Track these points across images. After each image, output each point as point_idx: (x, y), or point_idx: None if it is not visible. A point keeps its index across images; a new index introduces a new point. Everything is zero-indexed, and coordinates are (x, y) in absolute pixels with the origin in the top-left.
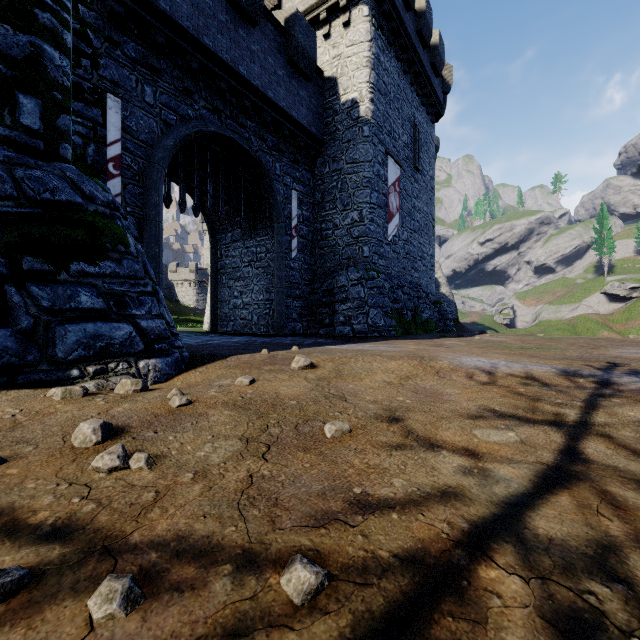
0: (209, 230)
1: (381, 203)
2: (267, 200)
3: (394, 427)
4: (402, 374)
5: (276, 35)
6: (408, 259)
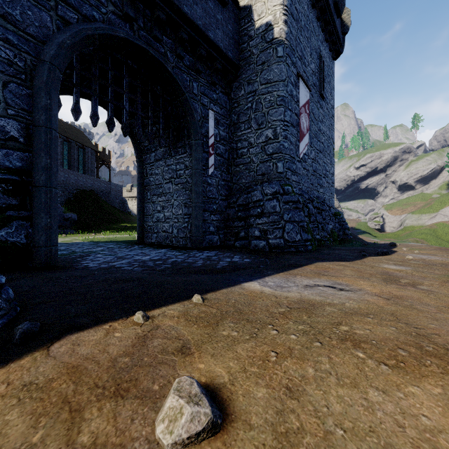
0: (136, 151)
1: (293, 122)
2: (185, 118)
3: None
4: None
5: None
6: (315, 176)
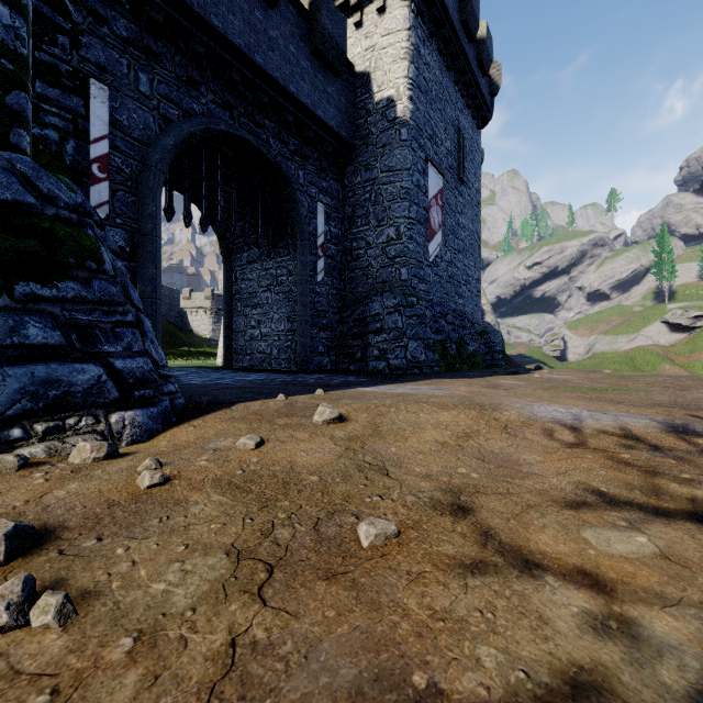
0: (222, 249)
1: (421, 218)
2: (289, 214)
3: (462, 525)
4: (459, 430)
5: (299, 20)
6: (451, 283)
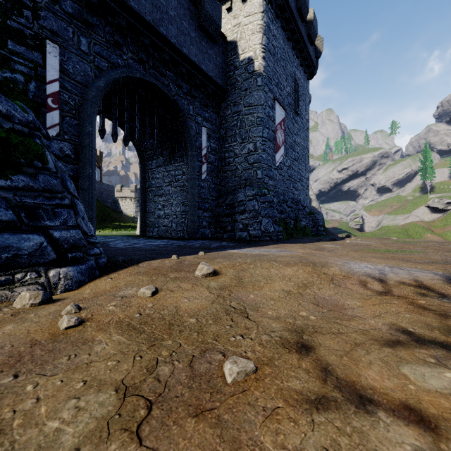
0: (139, 158)
1: (271, 137)
2: (183, 134)
3: (306, 362)
4: (299, 282)
5: (189, 5)
6: (290, 181)
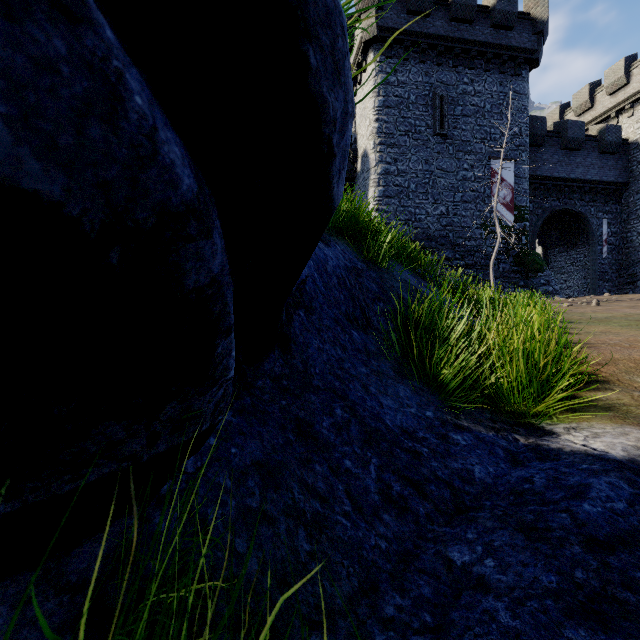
0: (542, 248)
1: None
2: (585, 229)
3: (629, 298)
4: None
5: (591, 144)
6: None
